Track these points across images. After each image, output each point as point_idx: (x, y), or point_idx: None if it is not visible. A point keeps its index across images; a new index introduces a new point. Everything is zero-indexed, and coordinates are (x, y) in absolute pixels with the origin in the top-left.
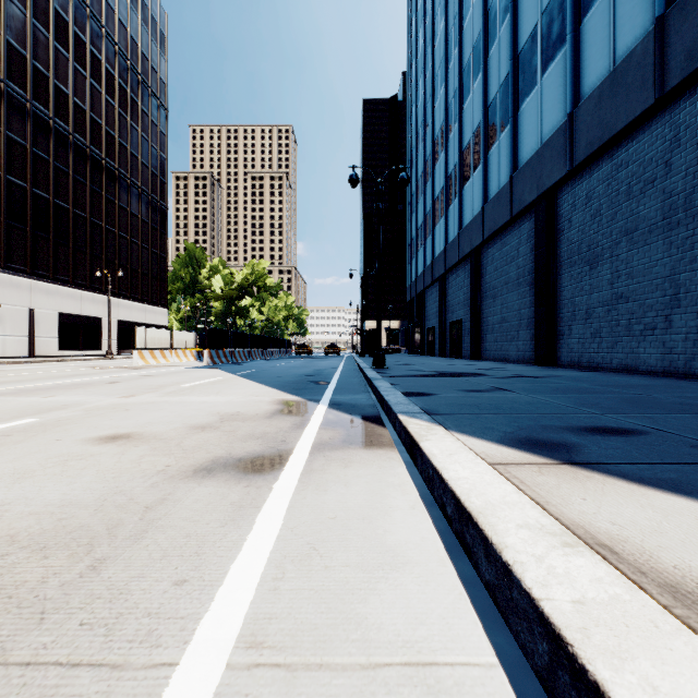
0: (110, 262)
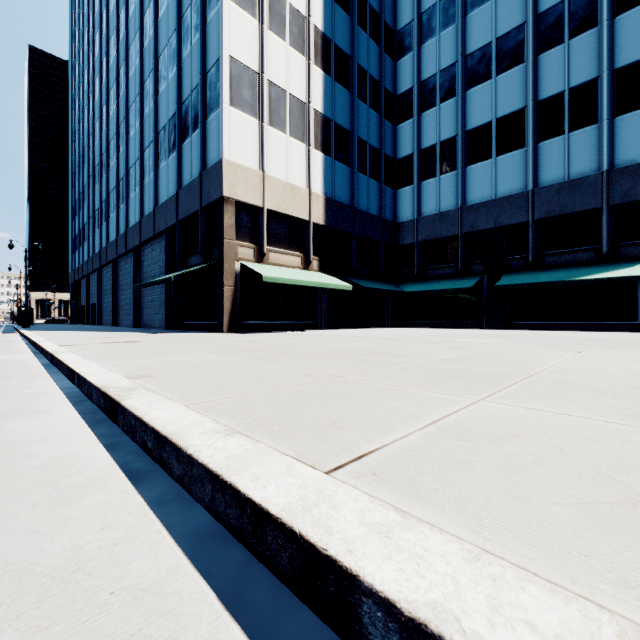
0: None
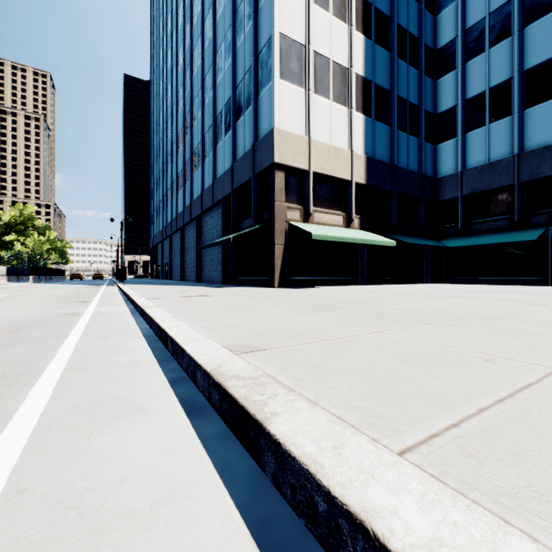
0: None
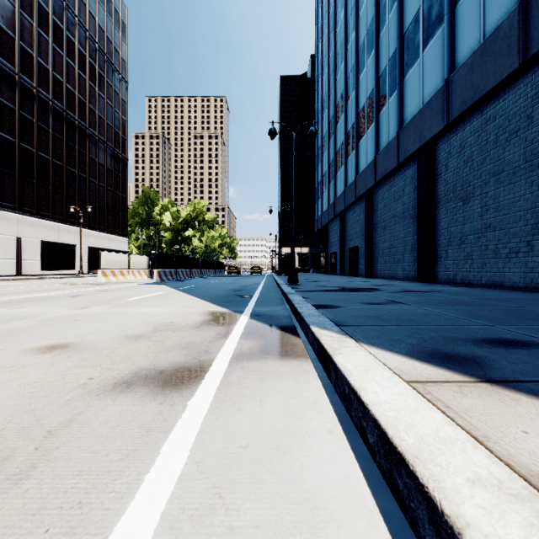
0: (82, 201)
